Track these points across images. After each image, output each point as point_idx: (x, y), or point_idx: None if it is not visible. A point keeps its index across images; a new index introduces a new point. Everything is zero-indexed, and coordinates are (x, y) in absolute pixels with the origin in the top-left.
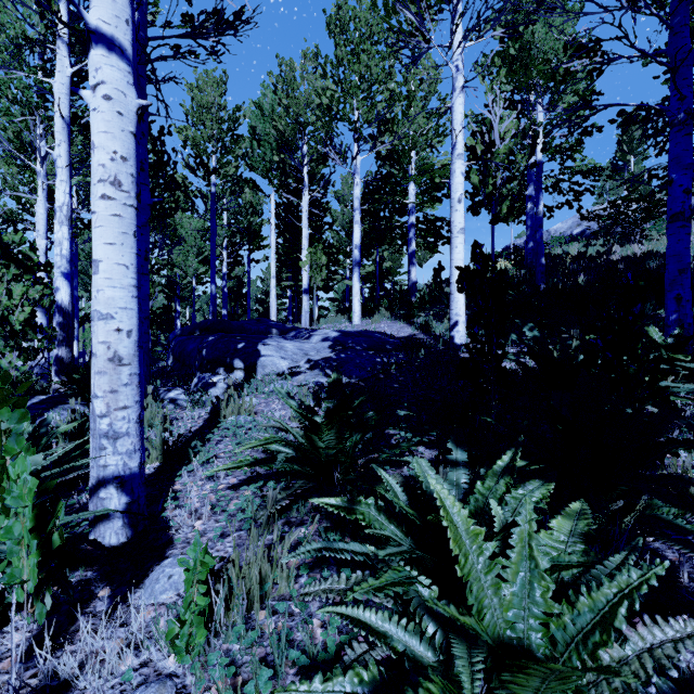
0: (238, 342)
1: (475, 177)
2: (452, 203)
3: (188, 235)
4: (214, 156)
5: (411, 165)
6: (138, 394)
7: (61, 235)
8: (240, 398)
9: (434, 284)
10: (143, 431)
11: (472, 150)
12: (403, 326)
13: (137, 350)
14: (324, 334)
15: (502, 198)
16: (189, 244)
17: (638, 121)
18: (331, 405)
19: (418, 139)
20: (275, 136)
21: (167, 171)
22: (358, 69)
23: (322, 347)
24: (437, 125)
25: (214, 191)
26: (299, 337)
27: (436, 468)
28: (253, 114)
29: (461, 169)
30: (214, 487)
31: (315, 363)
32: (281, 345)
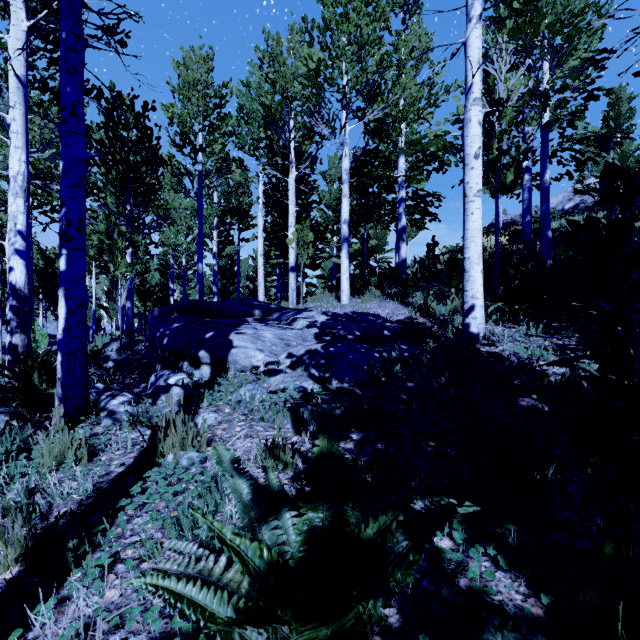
0: (206, 330)
1: None
2: (467, 159)
3: (178, 215)
4: (201, 134)
5: (401, 137)
6: None
7: (15, 208)
8: (197, 411)
9: (427, 261)
10: None
11: None
12: (398, 307)
13: None
14: (310, 318)
15: (505, 166)
16: (179, 223)
17: None
18: (314, 517)
19: (409, 109)
20: (262, 112)
21: (150, 147)
22: (347, 29)
23: (307, 335)
24: (429, 93)
25: (201, 169)
26: (283, 320)
27: None
28: (240, 93)
29: (478, 117)
30: None
31: (297, 359)
32: (258, 334)
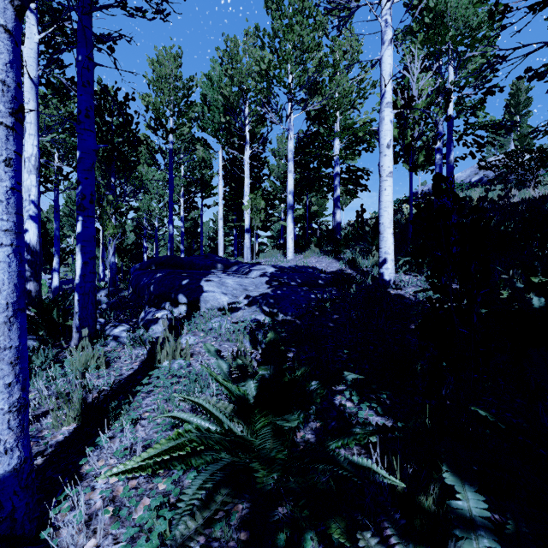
0: (182, 278)
1: (395, 130)
2: (381, 148)
3: (151, 185)
4: (171, 119)
5: (336, 123)
6: (11, 373)
7: (29, 183)
8: (179, 336)
9: (357, 224)
10: (22, 418)
11: (393, 105)
12: (332, 262)
13: (9, 315)
14: (262, 269)
15: (418, 149)
16: (152, 192)
17: (542, 78)
18: (266, 373)
19: (342, 100)
20: (222, 101)
21: (131, 130)
22: (292, 38)
23: (260, 282)
24: (359, 88)
25: (171, 148)
26: (240, 272)
27: (395, 451)
28: (204, 84)
29: (389, 117)
30: (121, 478)
31: (252, 299)
32: (222, 281)
